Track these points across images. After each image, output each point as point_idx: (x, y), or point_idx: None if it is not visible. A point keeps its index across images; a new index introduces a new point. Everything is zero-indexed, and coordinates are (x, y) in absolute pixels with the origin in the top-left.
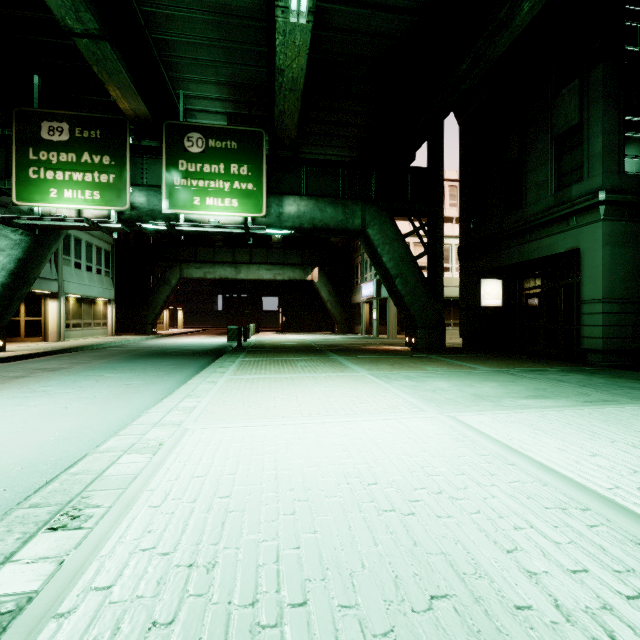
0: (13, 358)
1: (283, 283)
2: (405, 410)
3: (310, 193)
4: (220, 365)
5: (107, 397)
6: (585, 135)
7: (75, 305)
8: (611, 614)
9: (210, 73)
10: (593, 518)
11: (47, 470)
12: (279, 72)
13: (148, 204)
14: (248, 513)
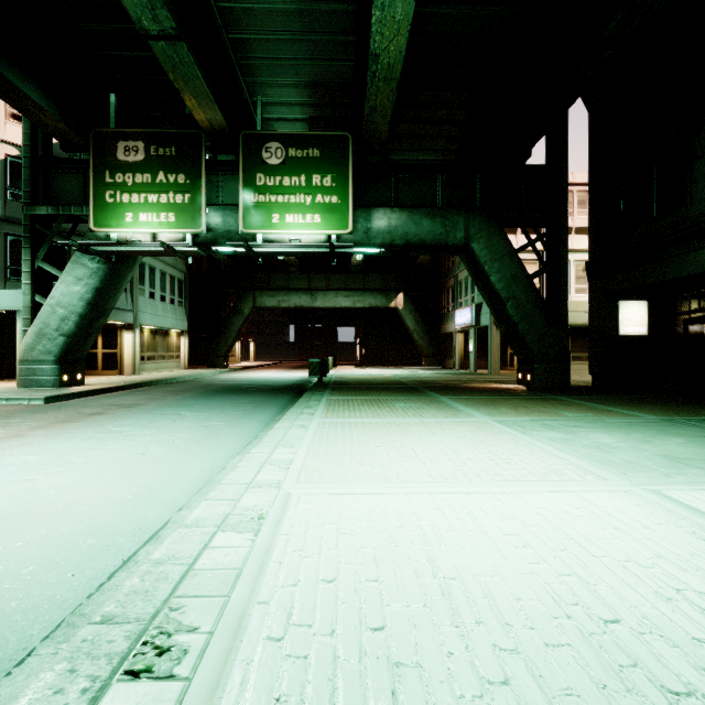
0: (90, 392)
1: (363, 311)
2: (576, 477)
3: (402, 204)
4: (306, 405)
5: (186, 442)
6: None
7: (149, 337)
8: None
9: (290, 74)
10: None
11: (124, 544)
12: (373, 58)
13: (224, 225)
14: (428, 671)
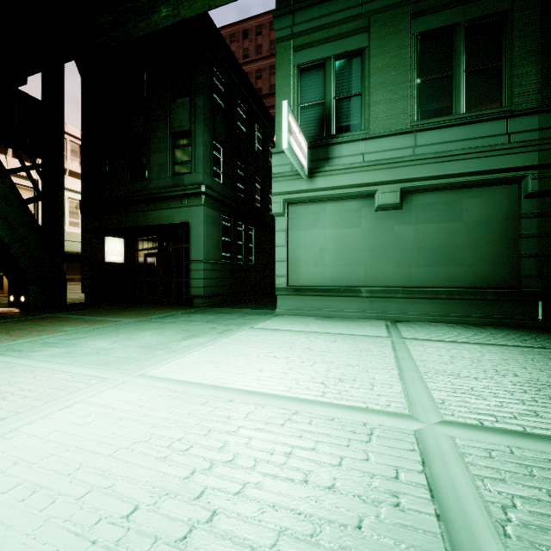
0: None
1: None
2: (83, 386)
3: None
4: None
5: None
6: (193, 141)
7: None
8: (377, 479)
9: None
10: (305, 416)
11: None
12: None
13: None
14: None
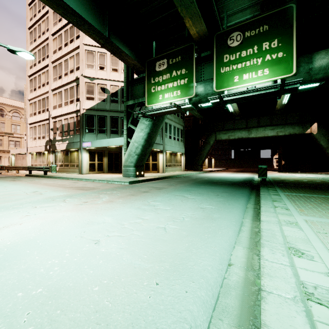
0: (146, 180)
1: (282, 138)
2: None
3: None
4: (270, 198)
5: (192, 221)
6: None
7: (169, 156)
8: None
9: None
10: None
11: None
12: None
13: (204, 91)
14: None
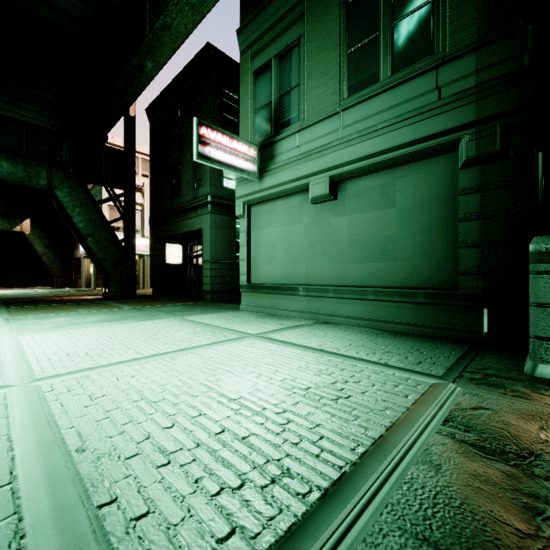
0: None
1: None
2: None
3: None
4: None
5: None
6: None
7: None
8: None
9: None
10: None
11: None
12: None
13: None
14: None
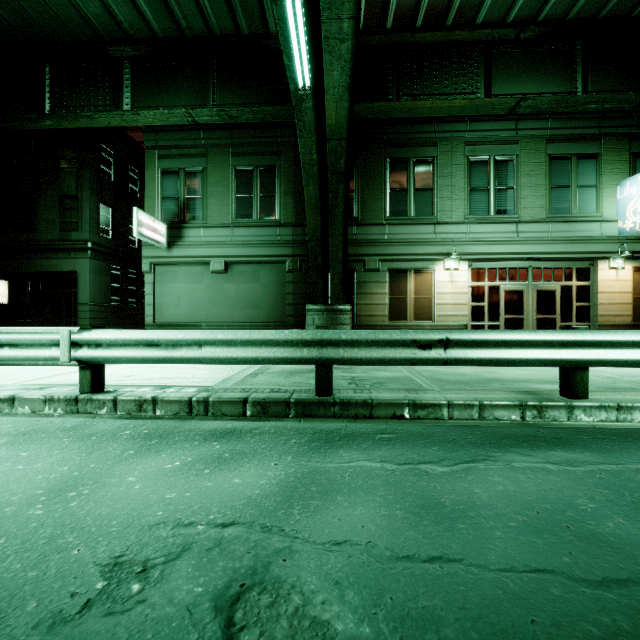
0: None
1: None
2: None
3: None
4: None
5: None
6: (80, 205)
7: None
8: None
9: None
10: None
11: None
12: None
13: None
14: None
